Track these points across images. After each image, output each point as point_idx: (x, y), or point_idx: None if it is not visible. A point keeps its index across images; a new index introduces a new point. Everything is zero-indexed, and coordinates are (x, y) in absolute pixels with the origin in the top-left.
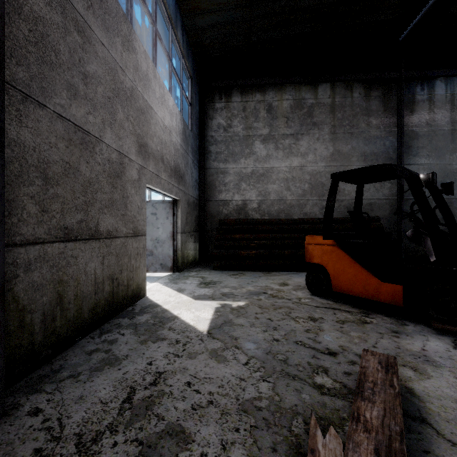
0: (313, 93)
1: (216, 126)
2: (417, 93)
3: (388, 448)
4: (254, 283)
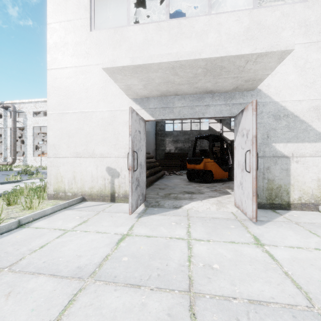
0: None
1: None
2: None
3: None
4: (187, 187)
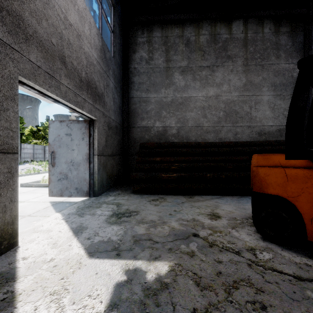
0: (227, 29)
1: (138, 58)
2: None
3: None
4: (178, 213)
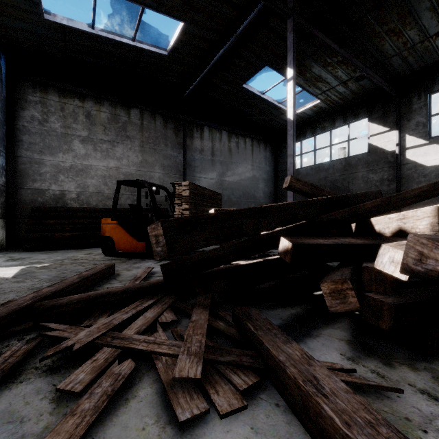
0: (126, 113)
1: (29, 117)
2: (194, 132)
3: (83, 276)
4: (64, 255)
